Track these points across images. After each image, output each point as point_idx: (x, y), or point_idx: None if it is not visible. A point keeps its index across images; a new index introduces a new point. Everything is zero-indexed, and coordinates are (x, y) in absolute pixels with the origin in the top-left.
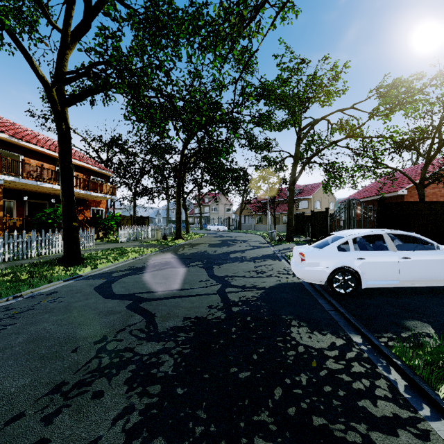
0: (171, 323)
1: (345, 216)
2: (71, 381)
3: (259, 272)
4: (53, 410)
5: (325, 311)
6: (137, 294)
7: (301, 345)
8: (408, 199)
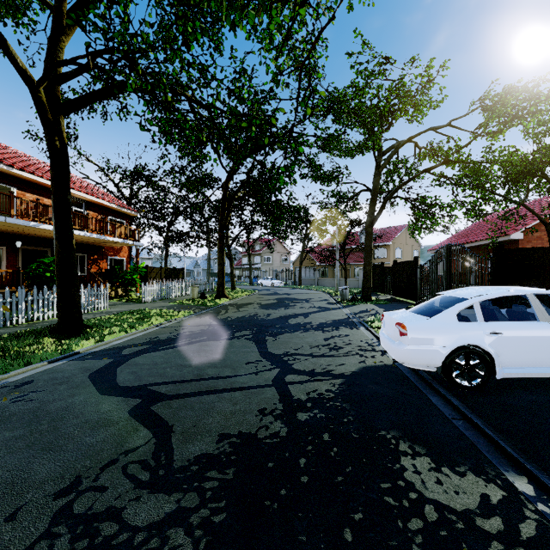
0: (197, 447)
1: (443, 267)
2: None
3: (332, 347)
4: None
5: (447, 420)
6: (151, 386)
7: (428, 502)
8: (525, 245)
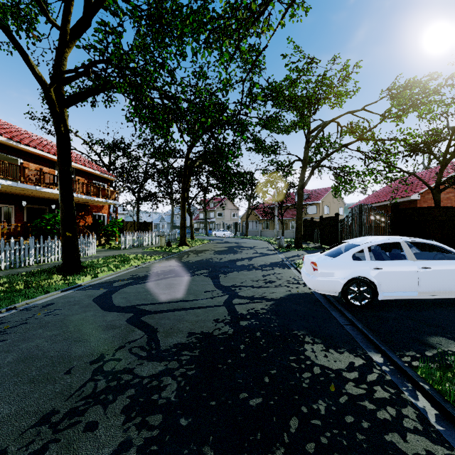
0: (175, 339)
1: (357, 222)
2: (62, 409)
3: (268, 281)
4: (39, 446)
5: (340, 325)
6: (139, 306)
7: (316, 365)
8: (422, 204)
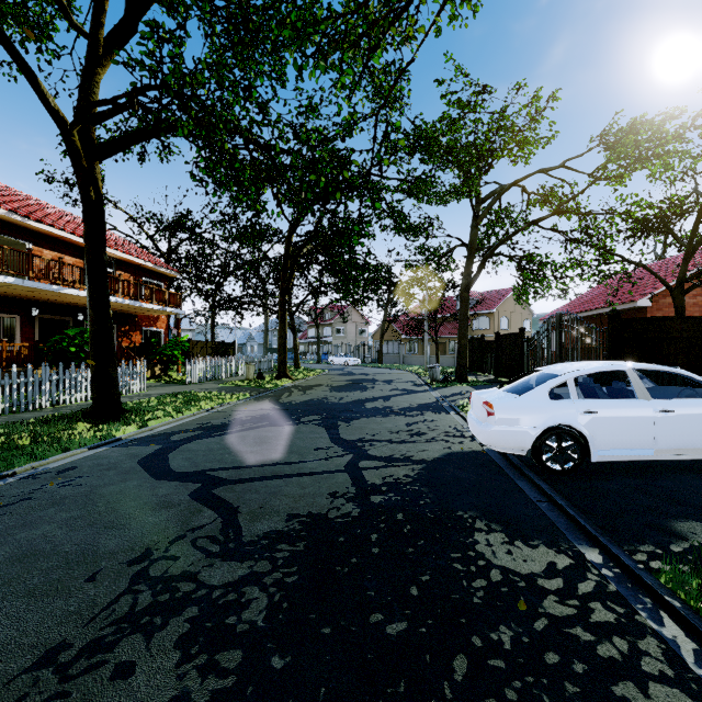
0: (266, 525)
1: (553, 340)
2: (77, 641)
3: (415, 433)
4: None
5: (531, 502)
6: (210, 472)
7: (495, 567)
8: (654, 314)
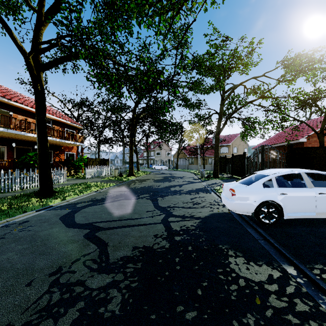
0: (121, 253)
1: (260, 158)
2: (16, 323)
3: (195, 203)
4: None
5: (255, 240)
6: (95, 223)
7: (241, 277)
8: (307, 145)
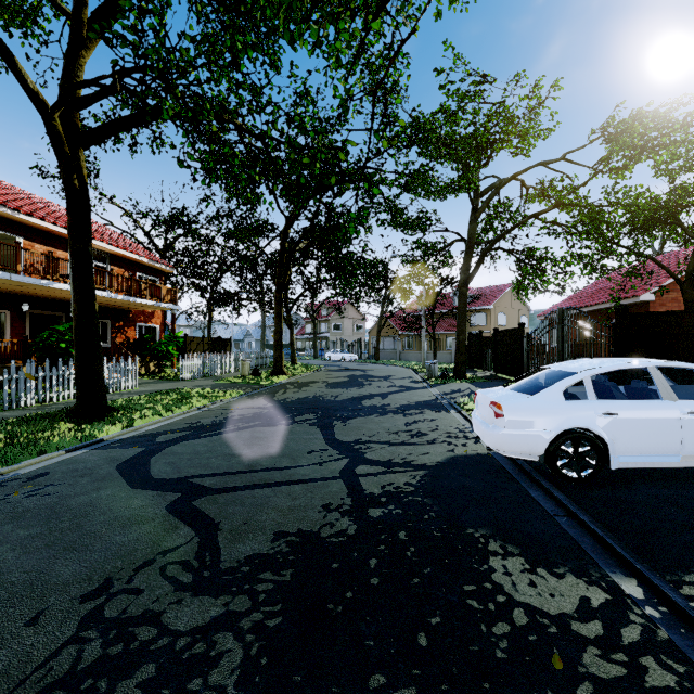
0: (249, 547)
1: (555, 336)
2: None
3: (415, 434)
4: None
5: (549, 516)
6: (193, 479)
7: (518, 605)
8: (657, 309)
